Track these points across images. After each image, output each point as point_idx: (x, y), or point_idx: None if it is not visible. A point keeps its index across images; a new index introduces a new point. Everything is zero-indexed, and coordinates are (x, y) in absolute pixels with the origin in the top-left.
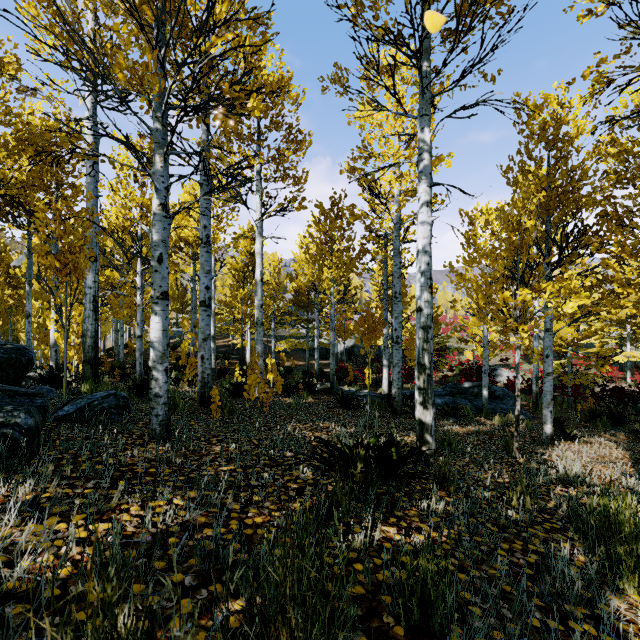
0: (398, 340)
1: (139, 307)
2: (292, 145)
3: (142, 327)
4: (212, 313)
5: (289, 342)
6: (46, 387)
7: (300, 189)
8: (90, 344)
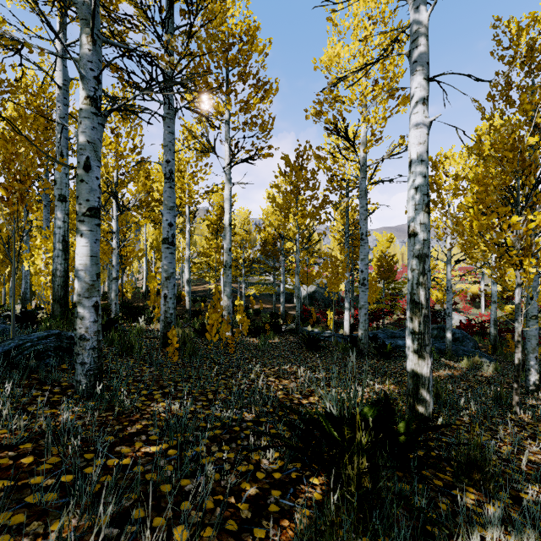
0: (364, 282)
1: (115, 250)
2: (259, 92)
3: (117, 269)
4: (187, 259)
5: (258, 287)
6: (3, 325)
7: (267, 135)
8: (59, 283)
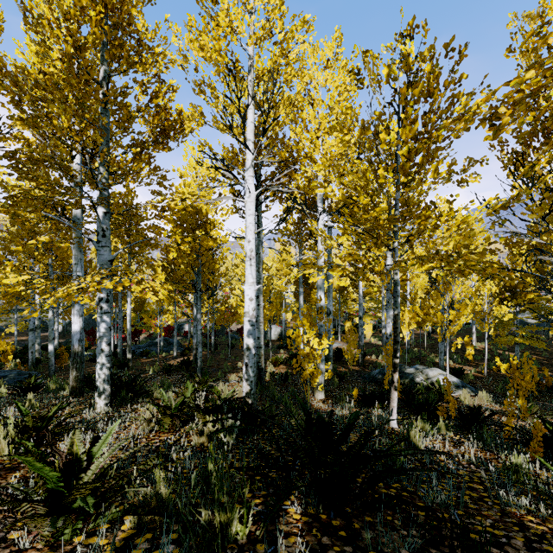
0: (121, 329)
1: None
2: None
3: None
4: None
5: (21, 324)
6: None
7: None
8: None
